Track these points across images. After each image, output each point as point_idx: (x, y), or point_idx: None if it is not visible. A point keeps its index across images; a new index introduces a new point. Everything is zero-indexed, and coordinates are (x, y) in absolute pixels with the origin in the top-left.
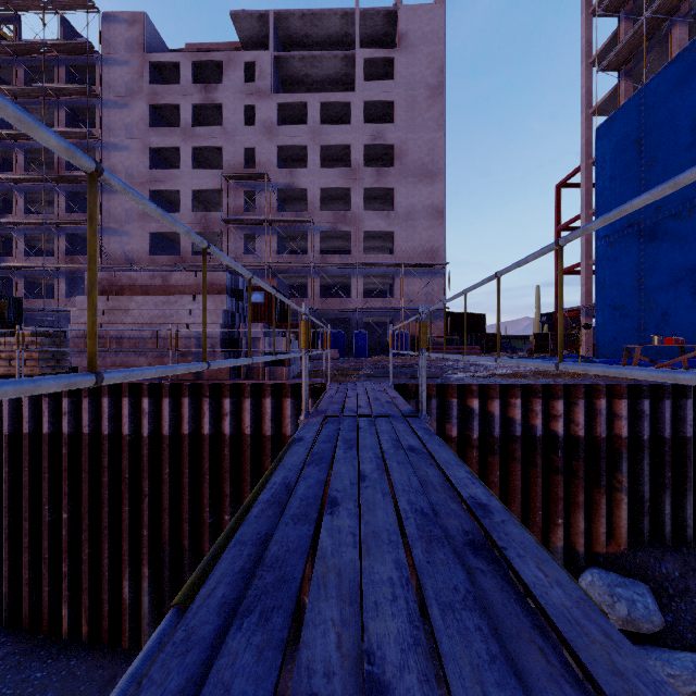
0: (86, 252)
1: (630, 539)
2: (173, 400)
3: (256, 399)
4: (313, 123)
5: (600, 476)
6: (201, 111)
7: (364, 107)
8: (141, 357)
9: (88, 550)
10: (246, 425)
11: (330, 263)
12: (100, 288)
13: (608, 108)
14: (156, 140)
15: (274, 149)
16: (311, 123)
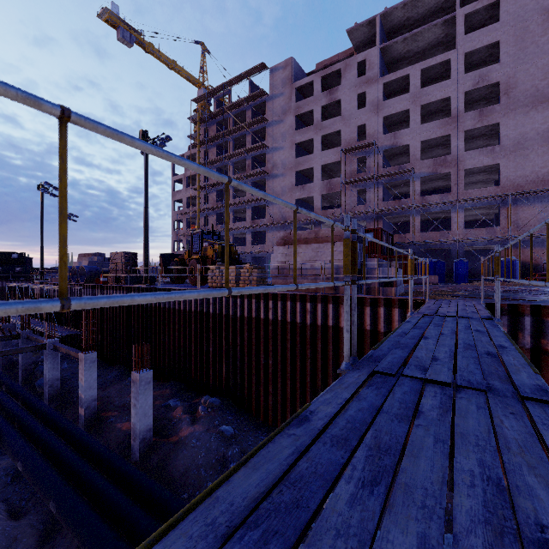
0: (260, 217)
1: None
2: (323, 305)
3: (373, 308)
4: (414, 89)
5: None
6: (326, 109)
7: (465, 57)
8: (305, 280)
9: (280, 382)
10: (367, 324)
11: (429, 203)
12: (283, 241)
13: None
14: (298, 138)
15: (380, 120)
16: (412, 90)
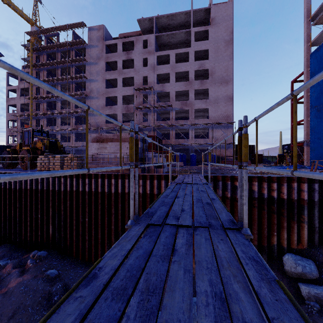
0: (82, 123)
1: (308, 244)
2: (122, 180)
3: (151, 180)
4: (172, 63)
5: (294, 216)
6: (125, 62)
7: (195, 53)
8: (111, 164)
9: (94, 232)
10: (148, 190)
11: (179, 124)
12: (96, 140)
13: (318, 42)
14: (108, 76)
15: (155, 76)
16: (171, 63)
